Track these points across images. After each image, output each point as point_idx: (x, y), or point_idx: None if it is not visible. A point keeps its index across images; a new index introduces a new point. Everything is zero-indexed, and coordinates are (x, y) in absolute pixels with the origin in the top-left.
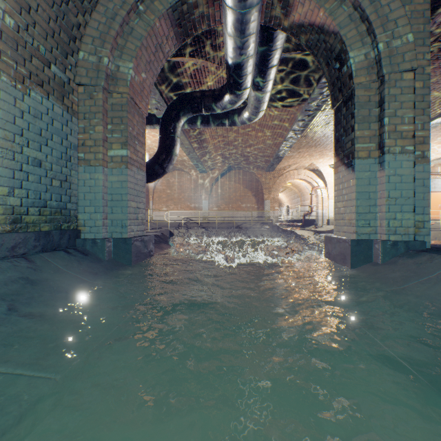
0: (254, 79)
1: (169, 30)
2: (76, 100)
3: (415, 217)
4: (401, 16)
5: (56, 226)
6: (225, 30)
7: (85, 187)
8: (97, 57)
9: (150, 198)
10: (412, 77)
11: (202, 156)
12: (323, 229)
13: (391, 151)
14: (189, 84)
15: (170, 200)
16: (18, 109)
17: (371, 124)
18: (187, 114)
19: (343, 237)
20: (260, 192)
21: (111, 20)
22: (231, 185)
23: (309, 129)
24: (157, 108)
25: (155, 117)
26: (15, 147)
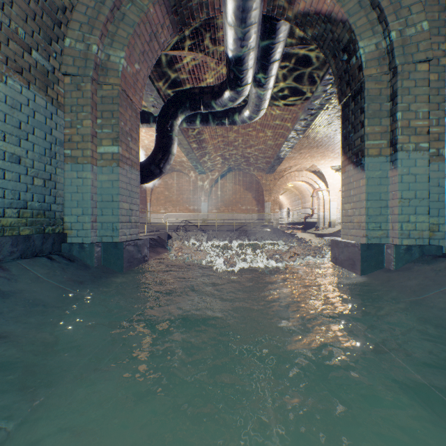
0: (255, 75)
1: (164, 18)
2: (61, 91)
3: (430, 219)
4: (415, 2)
5: (39, 229)
6: (225, 20)
7: (71, 186)
8: (85, 44)
9: (148, 200)
10: (427, 68)
11: (201, 157)
12: (324, 232)
13: (404, 149)
14: (187, 80)
15: (168, 202)
16: None
17: (382, 119)
18: (184, 111)
19: (351, 241)
20: (260, 194)
21: (101, 4)
22: (230, 186)
23: (311, 129)
24: (154, 106)
25: (152, 115)
26: None
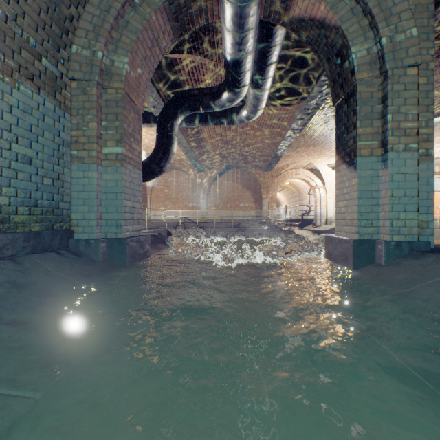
0: (253, 77)
1: (165, 24)
2: (69, 95)
3: (419, 217)
4: (405, 9)
5: (48, 226)
6: (223, 25)
7: (78, 185)
8: (91, 51)
9: (148, 197)
10: (416, 73)
11: (200, 155)
12: (321, 229)
13: (394, 149)
14: (186, 82)
15: (168, 200)
16: (6, 103)
17: (373, 121)
18: (184, 112)
19: (344, 237)
20: (258, 192)
21: (106, 12)
22: (229, 184)
23: (307, 128)
24: (154, 106)
25: (152, 115)
26: (3, 143)
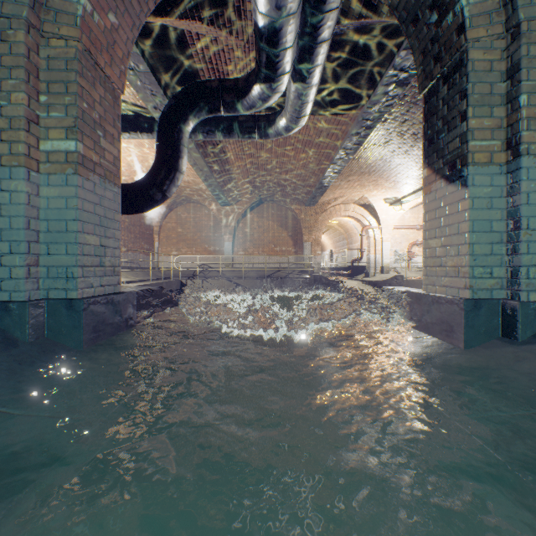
0: (296, 63)
1: None
2: None
3: None
4: None
5: None
6: None
7: None
8: None
9: (155, 238)
10: None
11: (224, 183)
12: (376, 279)
13: (531, 152)
14: (201, 71)
15: (182, 242)
16: None
17: (493, 108)
18: (197, 112)
19: (443, 294)
20: (298, 232)
21: None
22: (261, 222)
23: (363, 148)
24: (156, 107)
25: (154, 121)
26: None
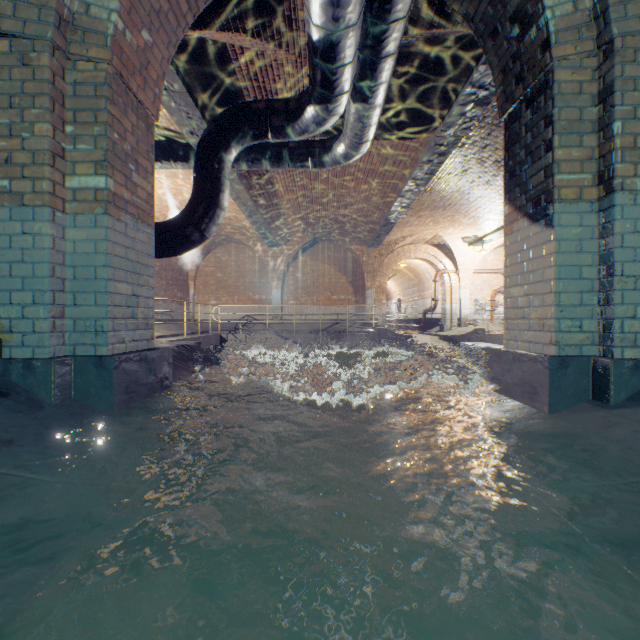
0: (356, 81)
1: None
2: None
3: None
4: None
5: None
6: None
7: (11, 249)
8: None
9: (190, 285)
10: None
11: (272, 220)
12: (453, 333)
13: (626, 187)
14: (245, 90)
15: (222, 289)
16: None
17: (583, 136)
18: (241, 139)
19: (526, 351)
20: (359, 277)
21: None
22: (316, 266)
23: (437, 178)
24: (192, 132)
25: (190, 149)
26: None
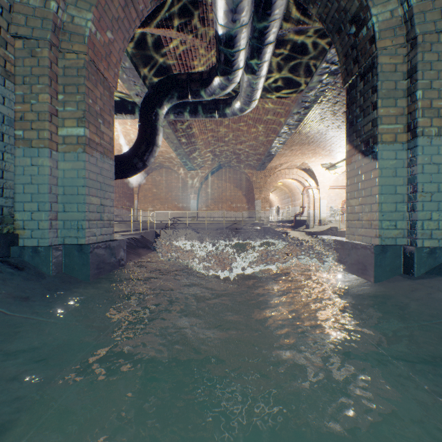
0: (248, 60)
1: None
2: (11, 57)
3: None
4: None
5: None
6: None
7: (24, 175)
8: (41, 0)
9: (135, 197)
10: None
11: (190, 153)
12: (315, 230)
13: (425, 133)
14: (173, 66)
15: (156, 200)
16: None
17: (397, 100)
18: (170, 99)
19: (360, 242)
20: (250, 192)
21: None
22: (220, 184)
23: (303, 124)
24: (137, 94)
25: (136, 105)
26: None
